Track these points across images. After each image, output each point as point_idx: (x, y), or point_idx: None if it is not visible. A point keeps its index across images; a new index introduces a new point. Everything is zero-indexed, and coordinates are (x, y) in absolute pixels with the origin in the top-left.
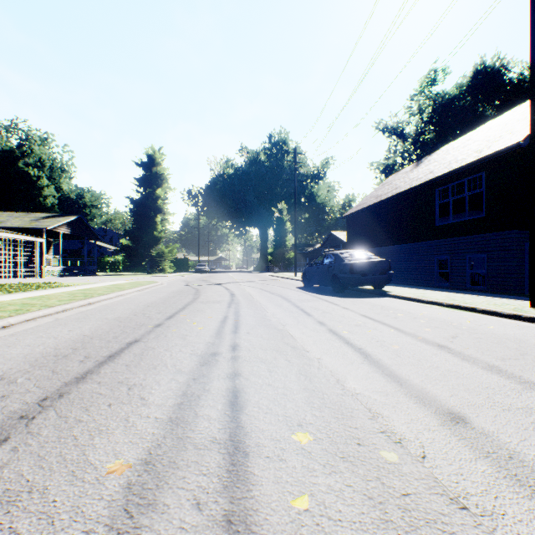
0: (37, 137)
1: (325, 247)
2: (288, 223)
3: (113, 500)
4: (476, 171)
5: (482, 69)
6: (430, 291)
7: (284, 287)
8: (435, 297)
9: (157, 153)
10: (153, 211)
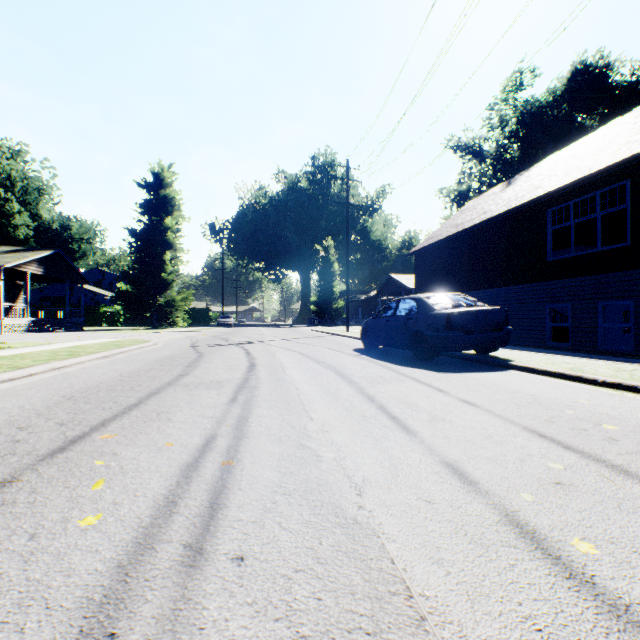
0: (5, 148)
1: (383, 295)
2: (336, 264)
3: None
4: (616, 180)
5: (582, 69)
6: (572, 358)
7: (335, 349)
8: (605, 372)
9: (166, 171)
10: (161, 246)
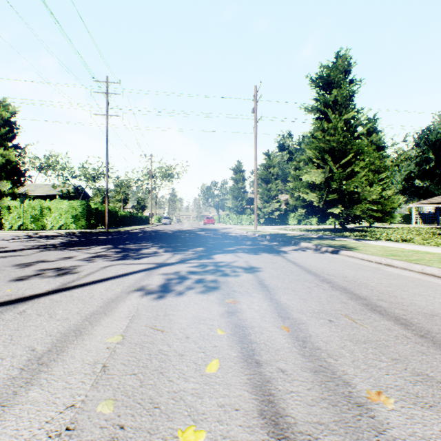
0: None
1: None
2: None
3: (345, 373)
4: None
5: None
6: None
7: None
8: None
9: None
10: None
